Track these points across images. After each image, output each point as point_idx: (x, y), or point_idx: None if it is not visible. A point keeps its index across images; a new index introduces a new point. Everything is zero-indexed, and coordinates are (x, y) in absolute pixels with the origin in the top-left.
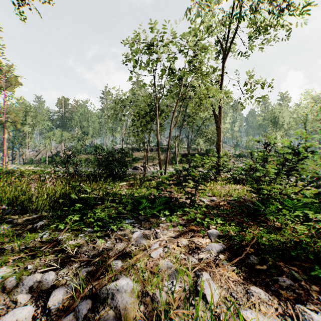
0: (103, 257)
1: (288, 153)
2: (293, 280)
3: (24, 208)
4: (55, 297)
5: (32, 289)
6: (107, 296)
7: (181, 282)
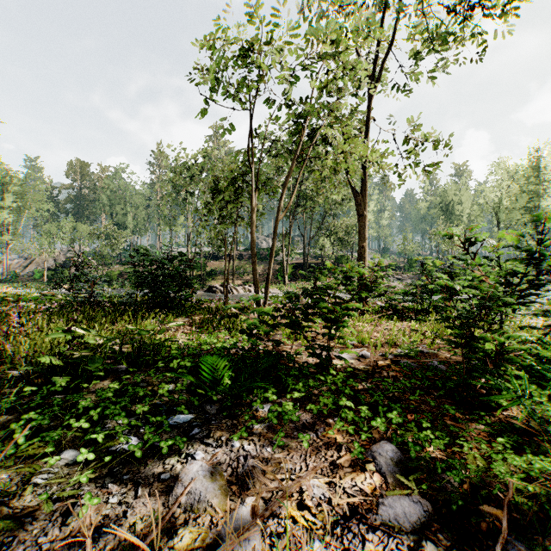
0: None
1: (519, 260)
2: None
3: None
4: None
5: None
6: None
7: None
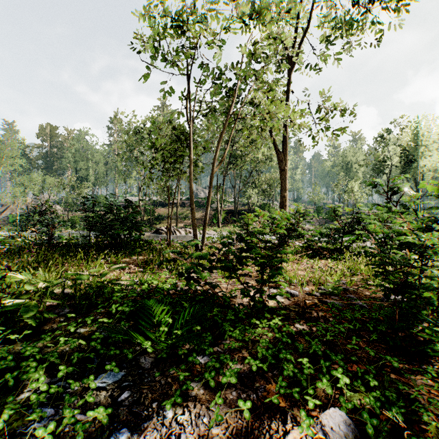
0: None
1: (438, 207)
2: None
3: None
4: None
5: None
6: None
7: None
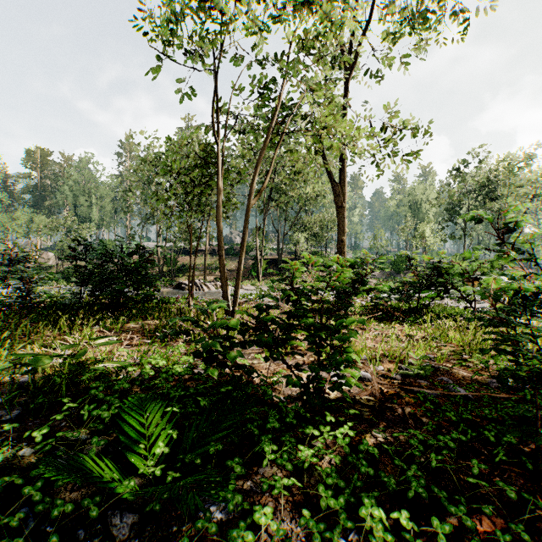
0: None
1: None
2: None
3: None
4: None
5: None
6: None
7: None
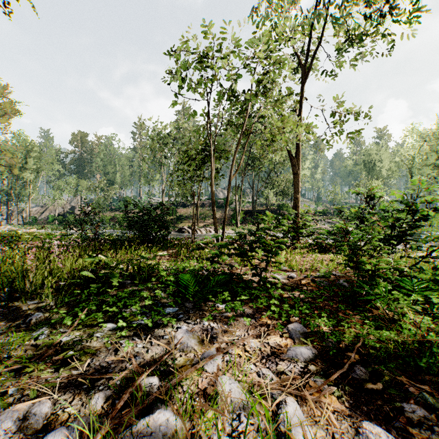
0: (130, 370)
1: (399, 210)
2: (426, 407)
3: (16, 291)
4: None
5: (10, 432)
6: None
7: (252, 414)
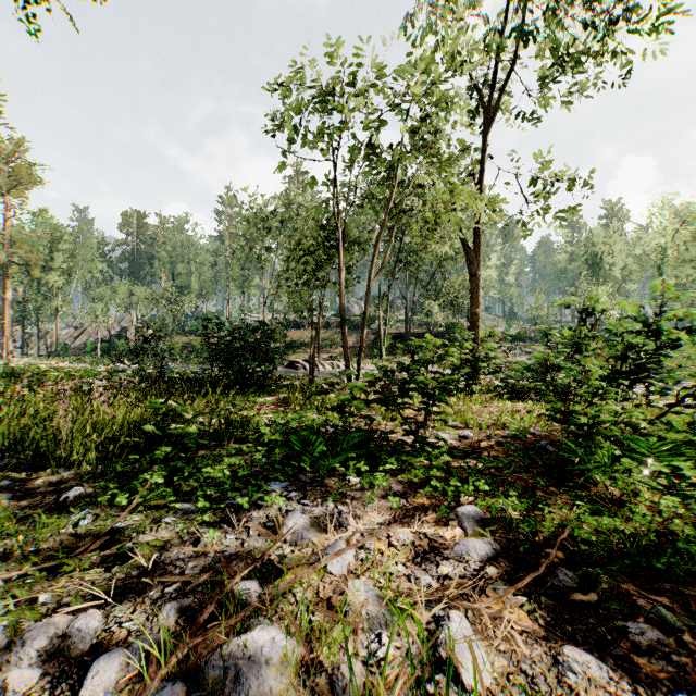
0: (217, 572)
1: (633, 331)
2: (662, 628)
3: (42, 456)
4: (100, 676)
5: (45, 654)
6: (223, 673)
7: (399, 634)
